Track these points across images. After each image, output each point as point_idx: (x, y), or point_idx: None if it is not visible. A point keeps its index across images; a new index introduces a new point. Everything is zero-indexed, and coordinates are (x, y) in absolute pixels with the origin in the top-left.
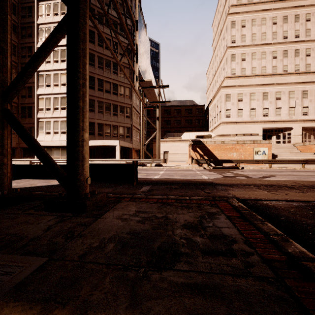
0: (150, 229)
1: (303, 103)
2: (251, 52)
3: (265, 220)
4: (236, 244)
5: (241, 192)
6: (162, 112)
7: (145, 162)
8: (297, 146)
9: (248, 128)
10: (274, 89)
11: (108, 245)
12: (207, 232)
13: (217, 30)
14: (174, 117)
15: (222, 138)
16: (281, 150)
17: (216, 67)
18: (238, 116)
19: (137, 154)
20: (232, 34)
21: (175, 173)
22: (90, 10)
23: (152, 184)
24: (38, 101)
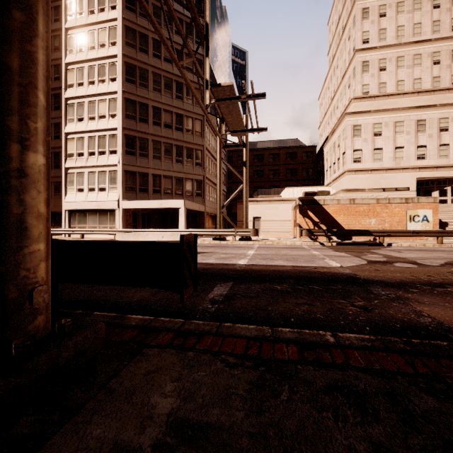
0: None
1: None
2: (395, 57)
3: None
4: None
5: (444, 308)
6: (250, 159)
7: (224, 233)
8: None
9: (392, 178)
10: (436, 114)
11: None
12: None
13: (337, 29)
14: (270, 166)
15: (350, 195)
16: (452, 215)
17: (336, 85)
18: (375, 160)
19: (212, 222)
20: (363, 29)
21: (275, 254)
22: None
23: (235, 280)
24: (66, 142)
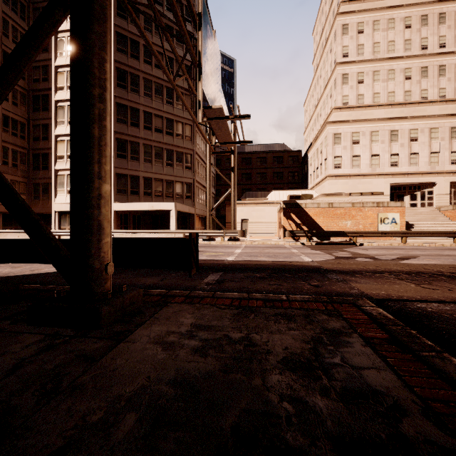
0: (218, 371)
1: (452, 145)
2: (372, 71)
3: (431, 342)
4: (408, 420)
5: (371, 285)
6: (238, 162)
7: (213, 234)
8: (444, 211)
9: (368, 184)
10: (407, 125)
11: (123, 420)
12: (334, 380)
13: (321, 40)
14: (257, 169)
15: (329, 199)
16: (419, 217)
17: (319, 94)
18: (353, 166)
19: (201, 223)
20: (343, 44)
21: (259, 252)
22: (133, 9)
23: (224, 271)
24: (56, 145)
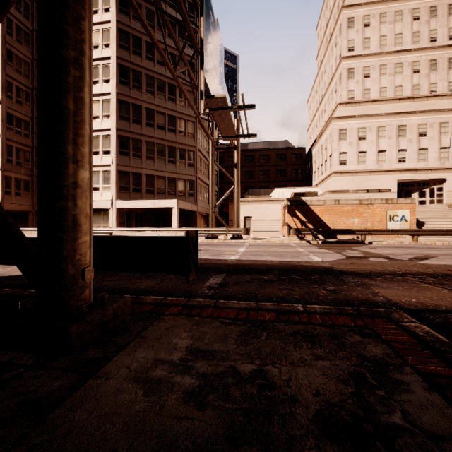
0: (221, 441)
1: None
2: (378, 65)
3: None
4: None
5: (396, 290)
6: (241, 160)
7: (216, 232)
8: None
9: (375, 180)
10: (416, 120)
11: None
12: None
13: (325, 35)
14: (260, 167)
15: (335, 196)
16: (429, 215)
17: (324, 89)
18: (359, 162)
19: (204, 221)
20: (348, 38)
21: (264, 251)
22: None
23: (227, 272)
24: None
